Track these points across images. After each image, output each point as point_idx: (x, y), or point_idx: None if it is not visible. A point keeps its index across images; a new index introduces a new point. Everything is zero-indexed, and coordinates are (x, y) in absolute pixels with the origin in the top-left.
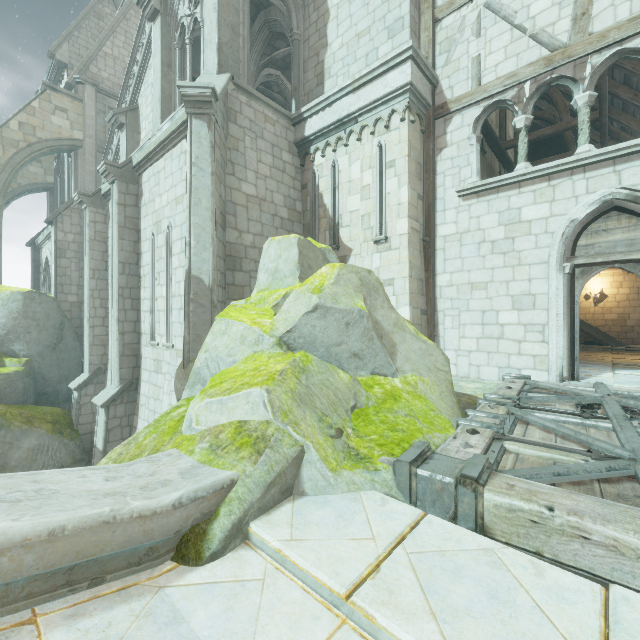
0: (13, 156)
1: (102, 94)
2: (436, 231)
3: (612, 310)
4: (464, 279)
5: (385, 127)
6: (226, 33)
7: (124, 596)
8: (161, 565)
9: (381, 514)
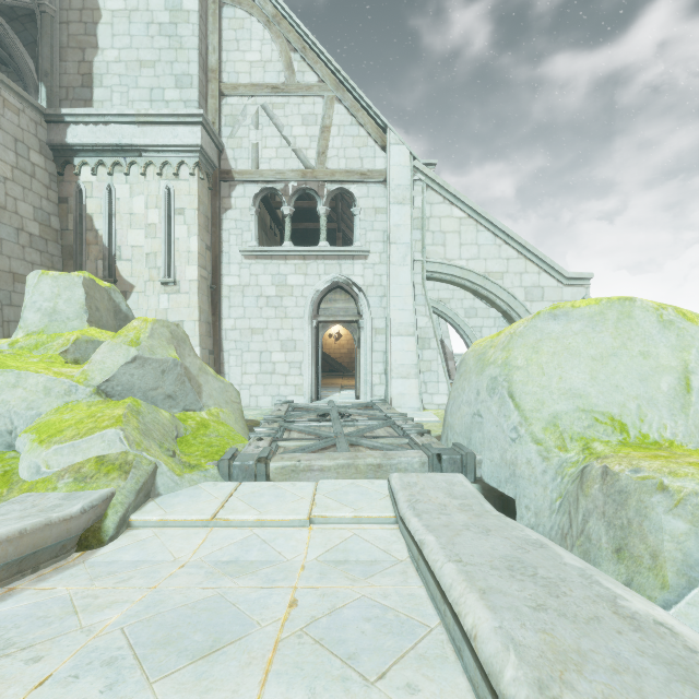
0: None
1: None
2: (222, 280)
3: (345, 346)
4: (246, 325)
5: (174, 174)
6: None
7: (63, 569)
8: (70, 556)
9: (216, 489)
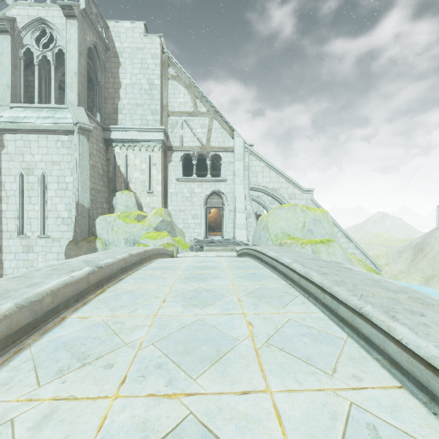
0: None
1: None
2: (168, 190)
3: (213, 217)
4: (178, 208)
5: (152, 150)
6: (80, 87)
7: None
8: None
9: (192, 253)
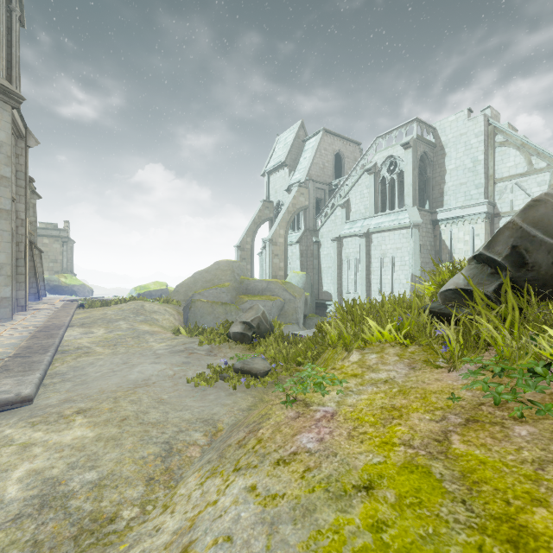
0: (290, 218)
1: (313, 182)
2: None
3: None
4: None
5: (475, 222)
6: (414, 192)
7: None
8: None
9: None
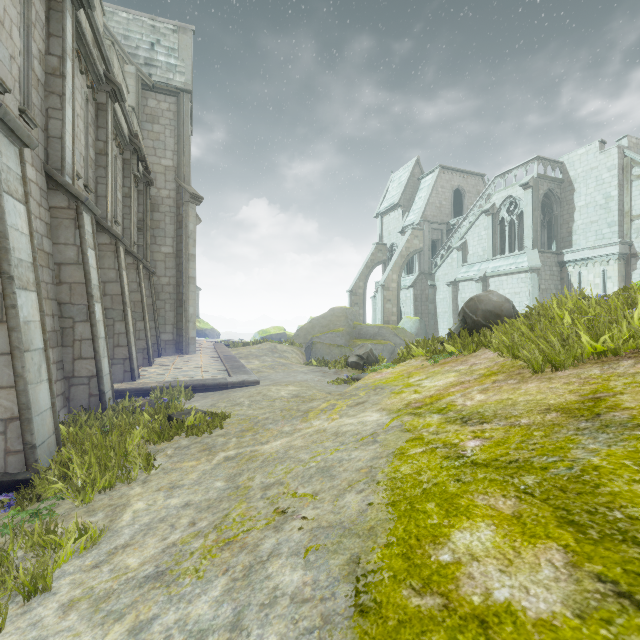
0: (404, 262)
1: (428, 223)
2: None
3: None
4: None
5: (606, 264)
6: (534, 234)
7: None
8: None
9: None
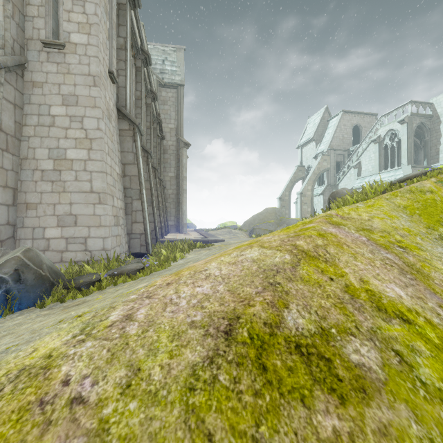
0: (316, 177)
1: (334, 150)
2: None
3: None
4: None
5: None
6: (408, 154)
7: None
8: None
9: None
